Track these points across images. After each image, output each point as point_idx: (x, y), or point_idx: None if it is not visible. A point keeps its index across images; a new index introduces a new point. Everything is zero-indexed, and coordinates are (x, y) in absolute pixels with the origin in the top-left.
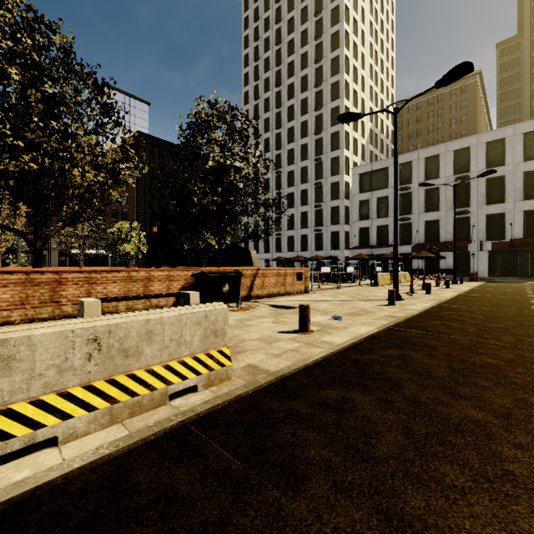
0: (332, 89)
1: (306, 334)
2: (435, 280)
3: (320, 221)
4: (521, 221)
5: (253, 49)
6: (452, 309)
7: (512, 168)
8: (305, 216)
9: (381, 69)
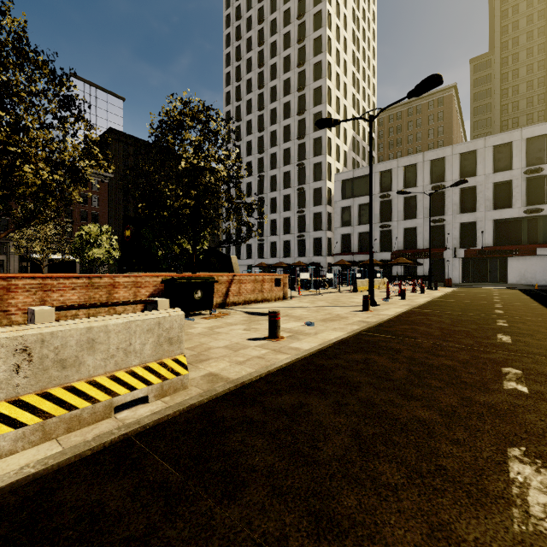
0: (315, 94)
1: (275, 340)
2: (412, 286)
3: (303, 227)
4: (491, 230)
5: (235, 48)
6: (423, 314)
7: (483, 178)
8: (288, 222)
9: (363, 77)
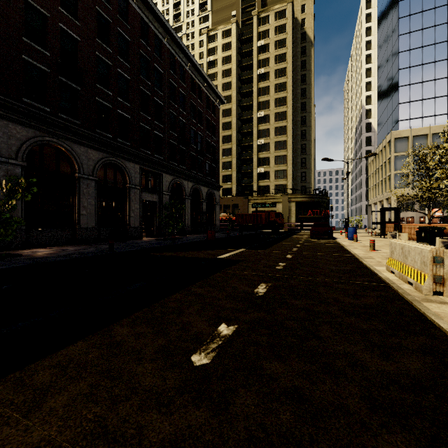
0: None
1: None
2: None
3: None
4: None
5: None
6: None
7: None
8: None
9: None
